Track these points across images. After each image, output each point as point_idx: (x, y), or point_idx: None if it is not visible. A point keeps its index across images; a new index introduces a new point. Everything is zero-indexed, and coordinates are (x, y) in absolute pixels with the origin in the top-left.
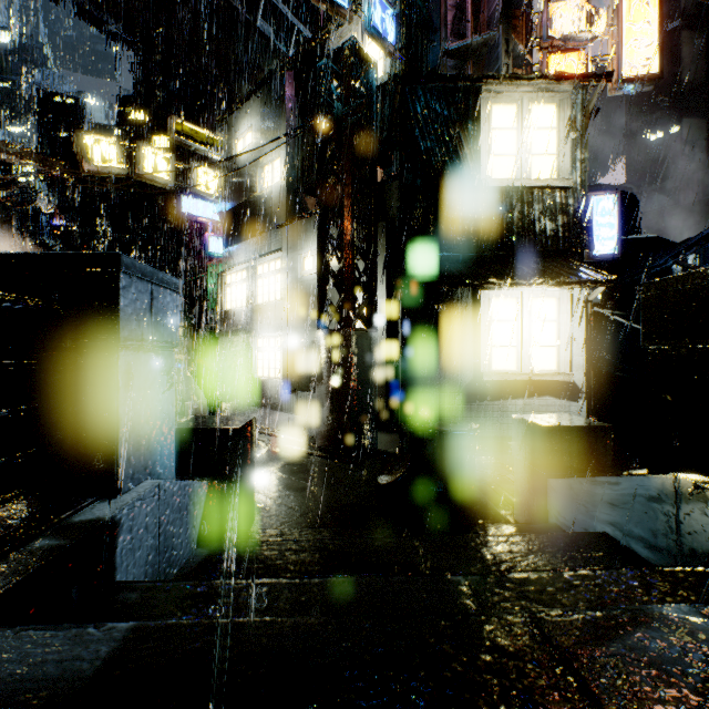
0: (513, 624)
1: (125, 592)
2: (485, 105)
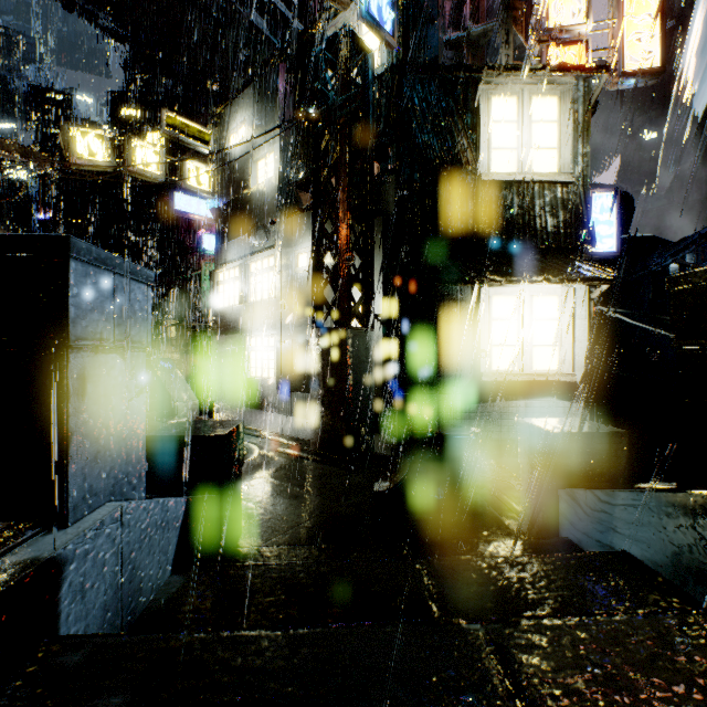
0: None
1: (66, 651)
2: (485, 97)
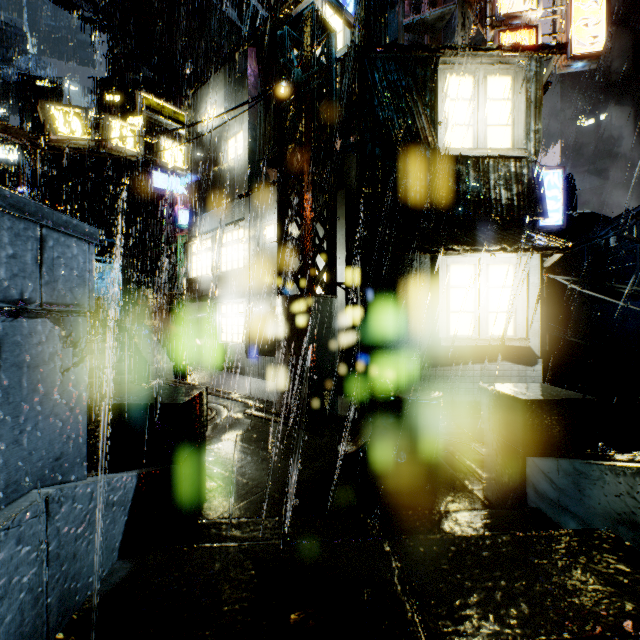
0: None
1: None
2: (442, 76)
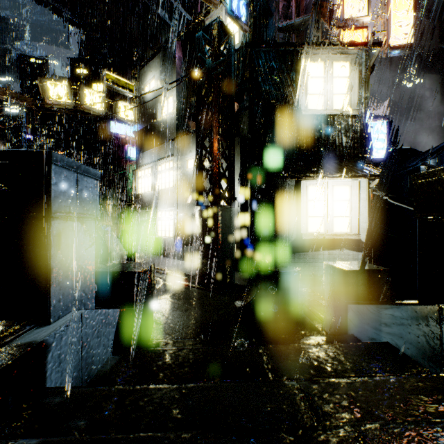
0: (343, 438)
1: (51, 396)
2: (304, 62)
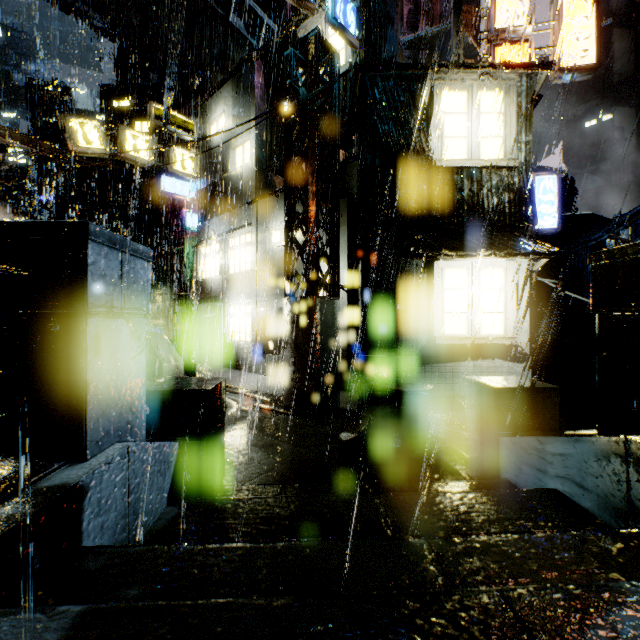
0: (485, 605)
1: (90, 558)
2: (438, 92)
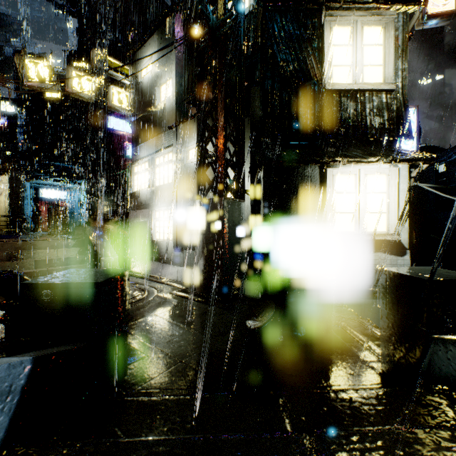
0: None
1: None
2: (328, 27)
